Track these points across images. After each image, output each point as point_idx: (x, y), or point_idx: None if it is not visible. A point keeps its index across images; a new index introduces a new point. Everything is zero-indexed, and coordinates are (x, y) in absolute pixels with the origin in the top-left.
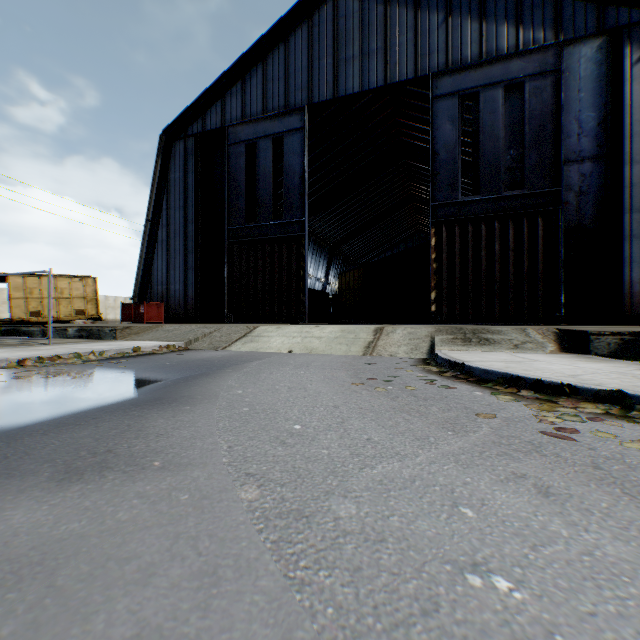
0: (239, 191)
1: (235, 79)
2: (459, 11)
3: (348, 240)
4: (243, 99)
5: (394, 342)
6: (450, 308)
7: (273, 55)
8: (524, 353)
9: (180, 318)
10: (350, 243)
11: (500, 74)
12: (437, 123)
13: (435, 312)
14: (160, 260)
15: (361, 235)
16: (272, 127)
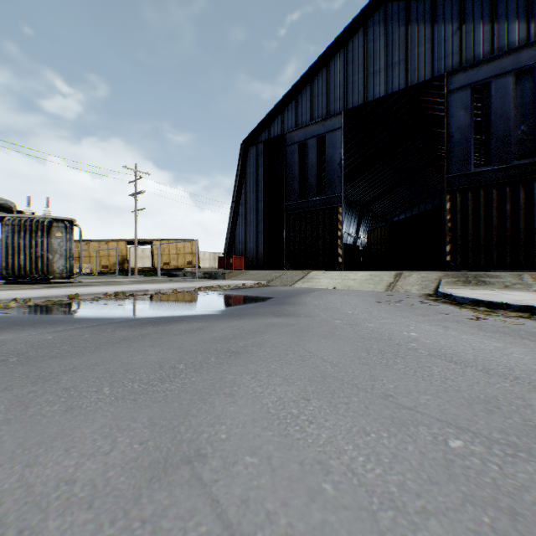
0: (293, 177)
1: (291, 99)
2: (471, 19)
3: (376, 200)
4: (296, 112)
5: (409, 283)
6: (463, 258)
7: (318, 78)
8: (509, 291)
9: (253, 266)
10: (378, 202)
11: (510, 64)
12: (451, 112)
13: (449, 261)
14: (240, 228)
15: (388, 195)
16: (317, 130)
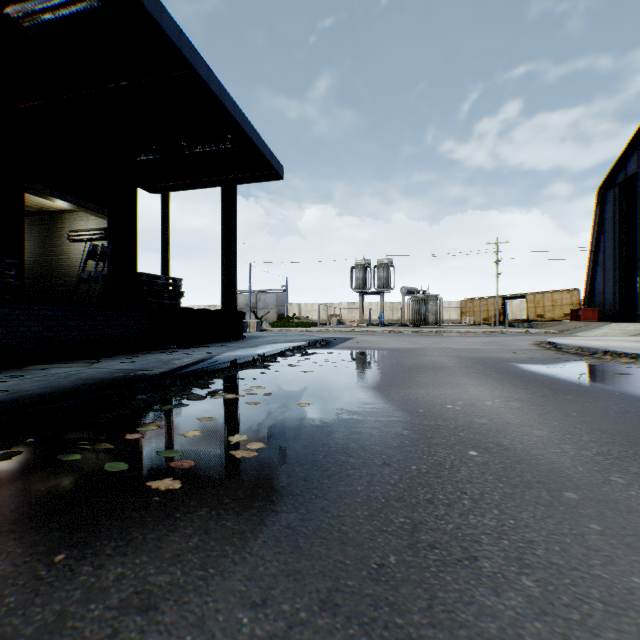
0: None
1: None
2: None
3: None
4: None
5: None
6: None
7: None
8: None
9: (609, 318)
10: None
11: None
12: None
13: None
14: (598, 277)
15: None
16: None
